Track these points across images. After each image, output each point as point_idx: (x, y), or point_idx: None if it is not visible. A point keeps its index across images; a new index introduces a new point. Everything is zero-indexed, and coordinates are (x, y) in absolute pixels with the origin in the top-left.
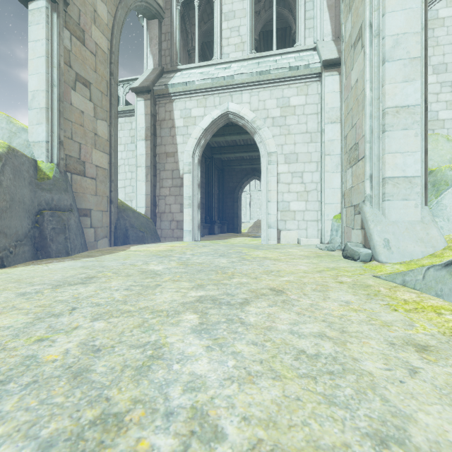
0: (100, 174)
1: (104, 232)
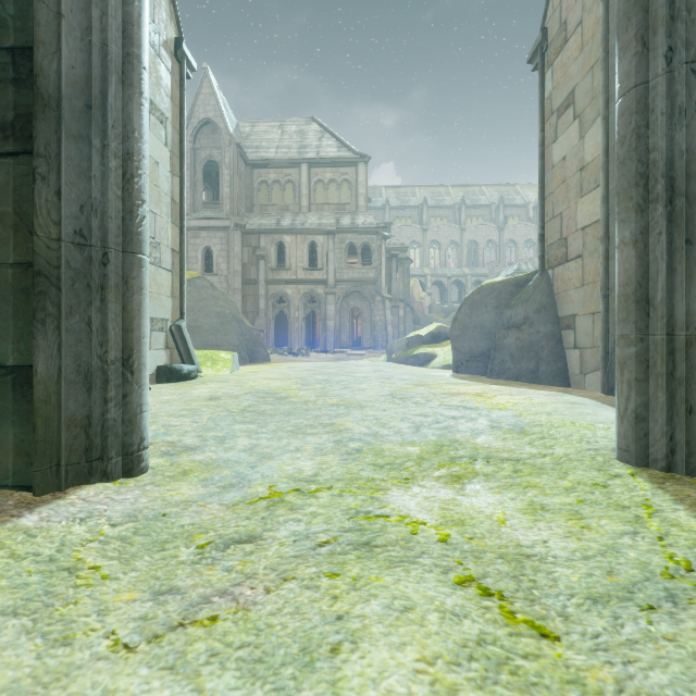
0: (591, 238)
1: (597, 357)
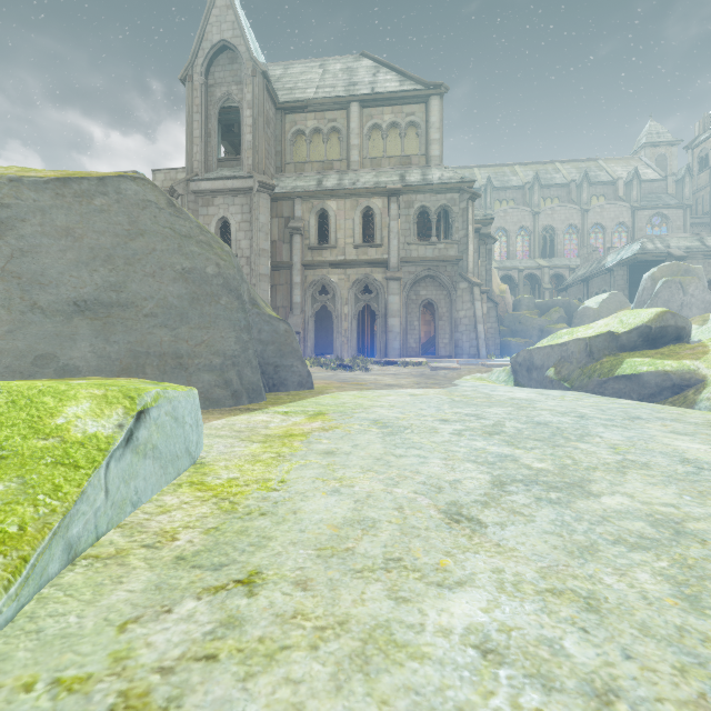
0: None
1: None
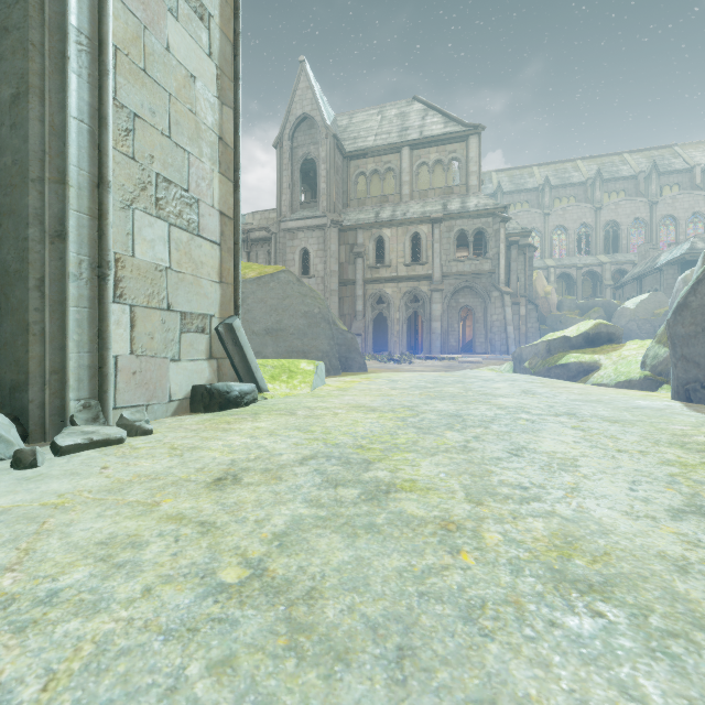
0: None
1: None
